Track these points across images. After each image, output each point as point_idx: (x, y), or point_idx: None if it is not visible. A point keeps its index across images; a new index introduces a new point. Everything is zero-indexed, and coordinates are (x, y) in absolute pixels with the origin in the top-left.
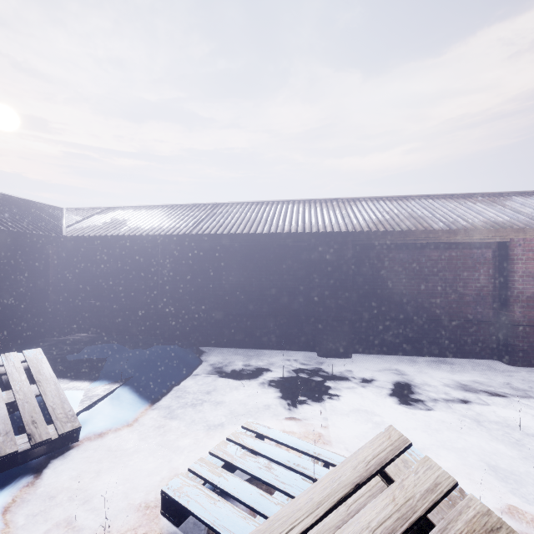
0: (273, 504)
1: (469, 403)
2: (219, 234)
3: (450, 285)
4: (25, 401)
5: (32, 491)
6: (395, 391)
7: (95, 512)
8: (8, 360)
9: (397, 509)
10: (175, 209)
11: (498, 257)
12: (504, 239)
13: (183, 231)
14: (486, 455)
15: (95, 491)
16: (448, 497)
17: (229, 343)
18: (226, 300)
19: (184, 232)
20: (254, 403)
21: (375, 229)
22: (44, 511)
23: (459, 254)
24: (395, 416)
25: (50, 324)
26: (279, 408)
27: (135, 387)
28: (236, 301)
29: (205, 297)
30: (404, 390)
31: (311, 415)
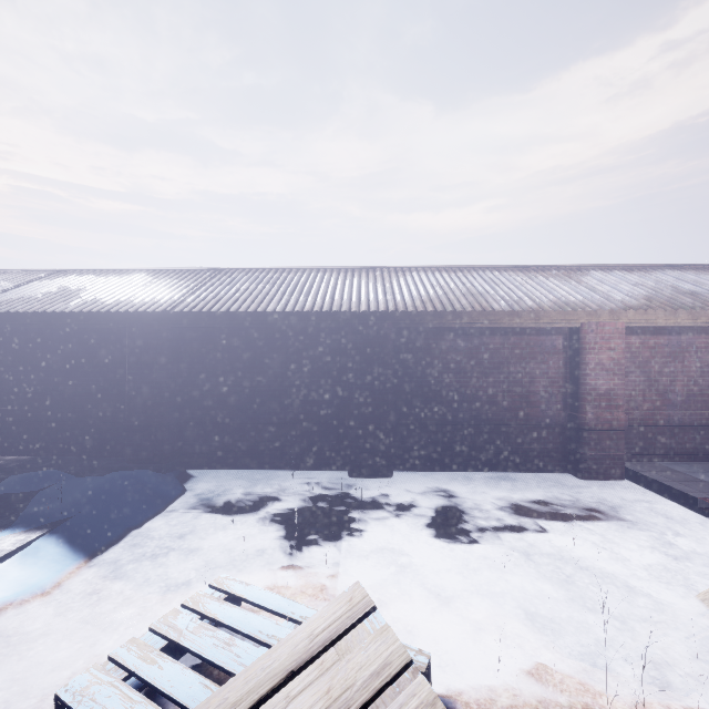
0: None
1: (523, 531)
2: (215, 311)
3: (514, 381)
4: None
5: None
6: (437, 520)
7: None
8: None
9: (328, 706)
10: (159, 275)
11: (569, 345)
12: (575, 323)
13: (162, 307)
14: (535, 596)
15: None
16: (397, 682)
17: (231, 463)
18: (226, 404)
19: (164, 308)
20: (245, 548)
21: (422, 308)
22: None
23: (525, 341)
24: (429, 554)
25: None
26: (278, 553)
27: (68, 535)
28: (240, 405)
29: (196, 400)
30: (448, 518)
31: (318, 561)
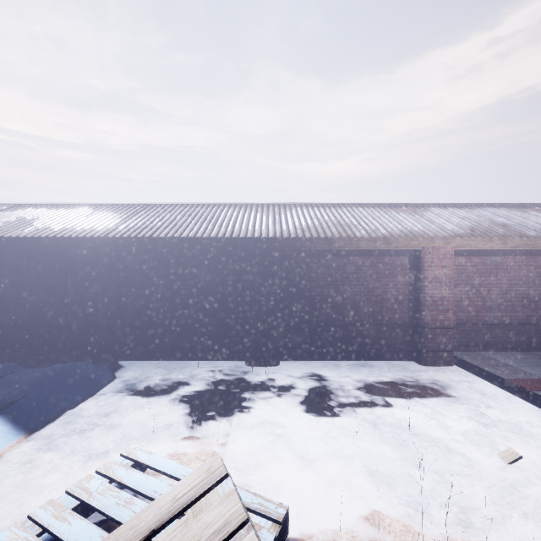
0: None
1: (373, 406)
2: (140, 237)
3: (372, 291)
4: None
5: None
6: (309, 399)
7: None
8: None
9: None
10: (99, 208)
11: (413, 264)
12: (417, 247)
13: (98, 233)
14: (380, 457)
15: None
16: (234, 538)
17: (153, 355)
18: (150, 309)
19: (100, 234)
20: (157, 423)
21: (302, 235)
22: None
23: (380, 260)
24: (301, 425)
25: None
26: (182, 427)
27: (13, 415)
28: (161, 310)
29: (126, 306)
30: (317, 396)
31: (213, 432)
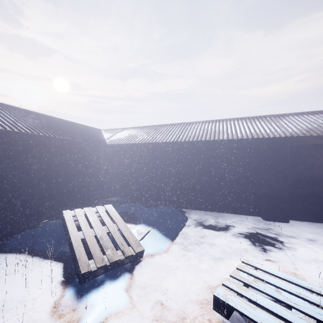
0: (297, 317)
1: None
2: (195, 140)
3: None
4: (114, 232)
5: (132, 282)
6: None
7: (171, 301)
8: (99, 210)
9: None
10: (162, 127)
11: None
12: None
13: (172, 140)
14: None
15: (164, 288)
16: None
17: (200, 207)
18: (198, 181)
19: (173, 140)
20: (234, 247)
21: (309, 134)
22: (142, 294)
23: None
24: None
25: (101, 192)
26: (255, 252)
27: (160, 230)
28: (204, 182)
29: (185, 179)
30: None
31: (281, 259)
